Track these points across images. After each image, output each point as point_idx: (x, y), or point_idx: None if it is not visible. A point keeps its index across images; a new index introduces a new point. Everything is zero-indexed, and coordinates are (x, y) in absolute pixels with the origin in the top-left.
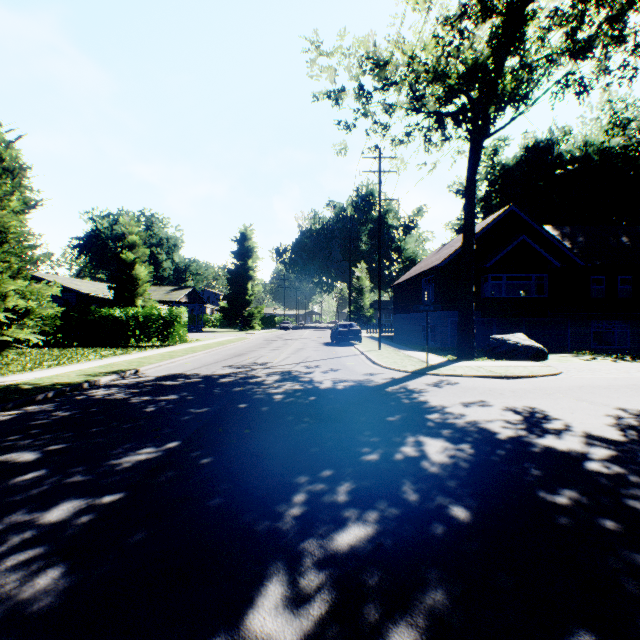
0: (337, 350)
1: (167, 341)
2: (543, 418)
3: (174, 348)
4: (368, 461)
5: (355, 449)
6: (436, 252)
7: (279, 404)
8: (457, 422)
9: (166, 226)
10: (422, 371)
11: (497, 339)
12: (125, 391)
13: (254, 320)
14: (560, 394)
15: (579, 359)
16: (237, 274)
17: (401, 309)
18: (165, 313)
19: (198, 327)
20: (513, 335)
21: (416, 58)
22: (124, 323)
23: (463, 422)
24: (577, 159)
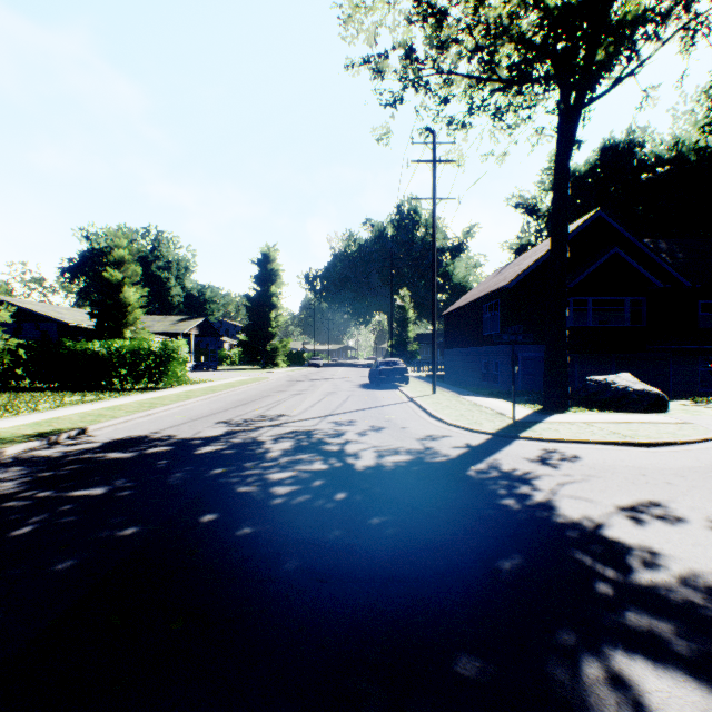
0: (378, 395)
1: (160, 383)
2: None
3: (166, 392)
4: None
5: None
6: (497, 273)
7: (278, 514)
8: (661, 582)
9: (175, 246)
10: (510, 432)
11: (598, 382)
12: (24, 476)
13: (278, 356)
14: None
15: (711, 409)
16: (258, 302)
17: (454, 343)
18: (158, 347)
19: (211, 364)
20: (618, 376)
21: (486, 1)
22: (105, 360)
23: (674, 582)
24: (666, 161)
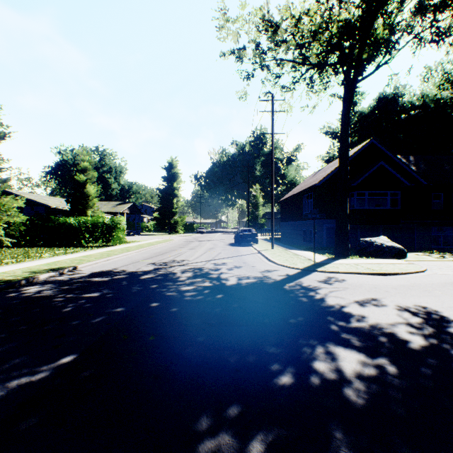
0: (239, 249)
1: (109, 242)
2: (442, 320)
3: (114, 248)
4: (281, 388)
5: (264, 366)
6: (312, 176)
7: (188, 303)
8: (361, 326)
9: (114, 158)
10: (311, 268)
11: (366, 241)
12: (55, 288)
13: (178, 226)
14: (439, 291)
15: (431, 257)
16: (166, 193)
17: (286, 218)
18: (108, 221)
19: (137, 231)
20: (378, 238)
21: (302, 20)
22: (77, 228)
23: (367, 326)
24: (417, 107)
